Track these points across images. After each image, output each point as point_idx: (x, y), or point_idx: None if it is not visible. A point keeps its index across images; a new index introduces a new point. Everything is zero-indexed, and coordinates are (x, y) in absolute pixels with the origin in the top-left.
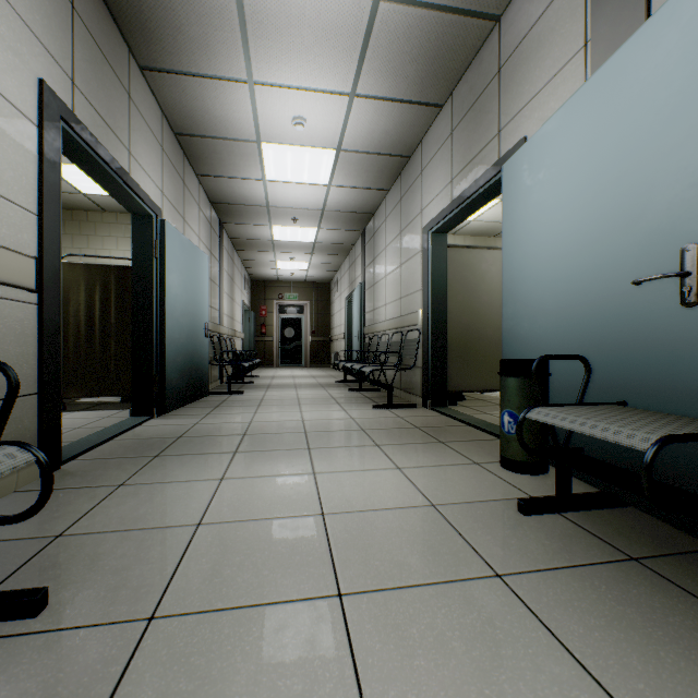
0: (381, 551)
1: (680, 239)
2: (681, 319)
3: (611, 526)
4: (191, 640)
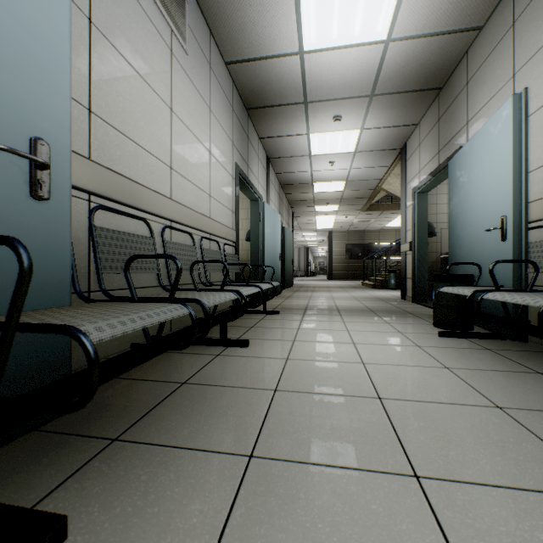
0: (366, 525)
1: (27, 124)
2: (29, 209)
3: (29, 475)
4: (540, 469)
